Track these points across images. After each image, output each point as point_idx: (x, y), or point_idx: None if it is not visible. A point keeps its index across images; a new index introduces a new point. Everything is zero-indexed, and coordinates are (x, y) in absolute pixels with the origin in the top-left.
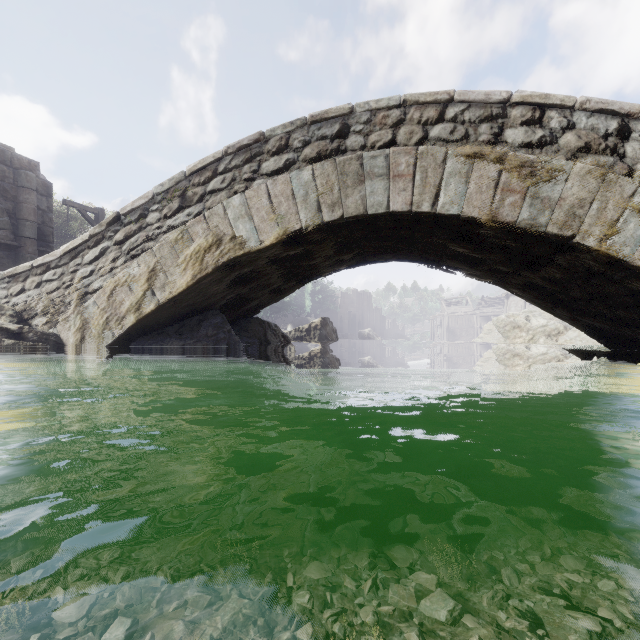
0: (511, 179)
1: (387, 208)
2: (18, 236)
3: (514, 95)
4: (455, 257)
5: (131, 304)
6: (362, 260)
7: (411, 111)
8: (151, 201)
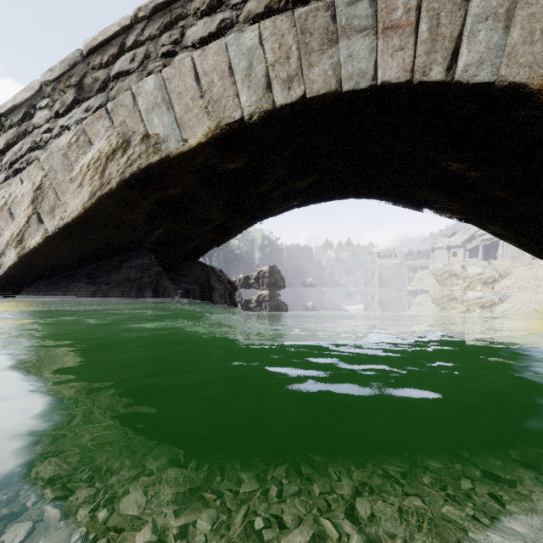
0: None
1: (374, 78)
2: None
3: None
4: (430, 186)
5: (11, 235)
6: (316, 196)
7: None
8: (38, 94)
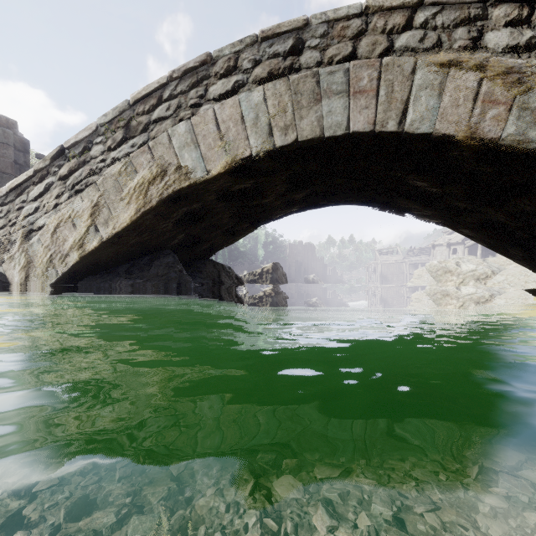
0: (494, 88)
1: (347, 129)
2: None
3: None
4: (407, 196)
5: (74, 241)
6: (312, 203)
7: (374, 19)
8: (95, 133)
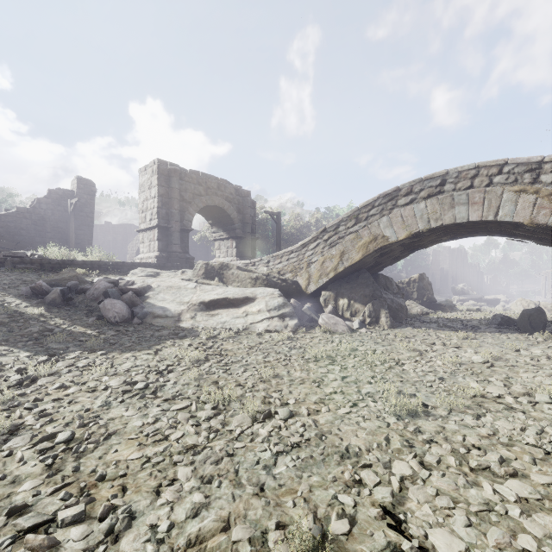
0: (543, 202)
1: (467, 219)
2: (243, 232)
3: (545, 158)
4: (524, 234)
5: (332, 268)
6: (454, 237)
7: (482, 170)
8: (341, 221)
